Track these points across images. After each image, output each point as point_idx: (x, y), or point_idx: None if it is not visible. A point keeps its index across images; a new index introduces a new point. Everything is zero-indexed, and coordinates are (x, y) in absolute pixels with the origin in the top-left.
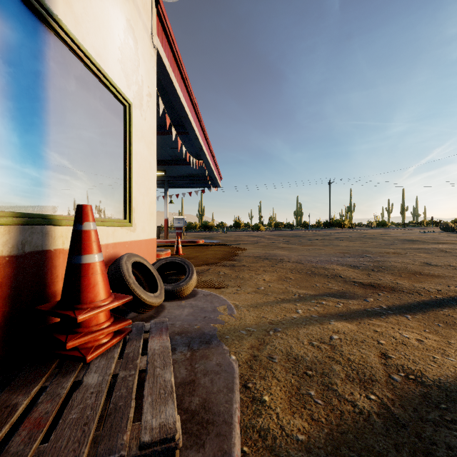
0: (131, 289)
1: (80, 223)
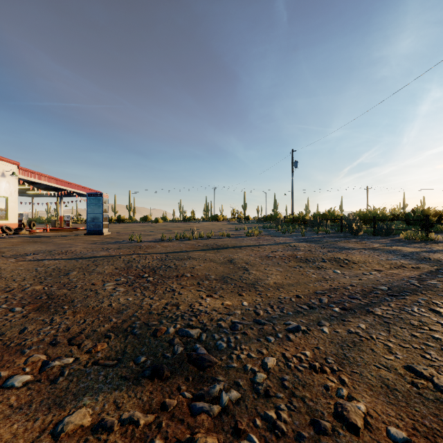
0: (4, 230)
1: None
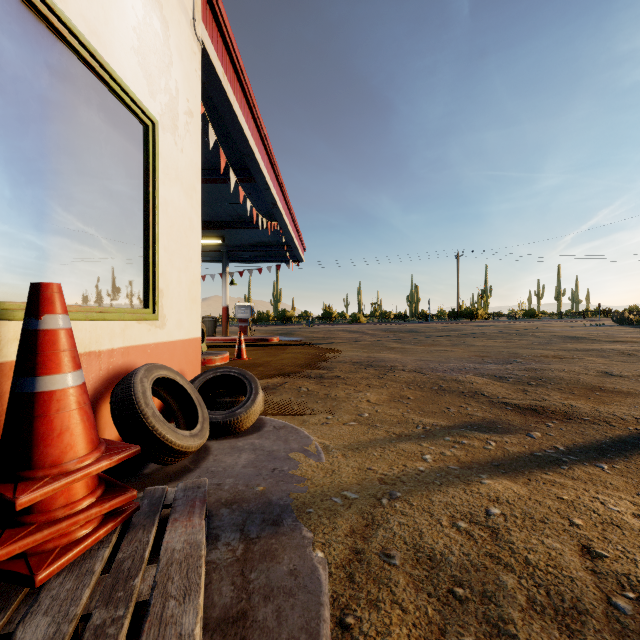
0: (149, 426)
1: (35, 317)
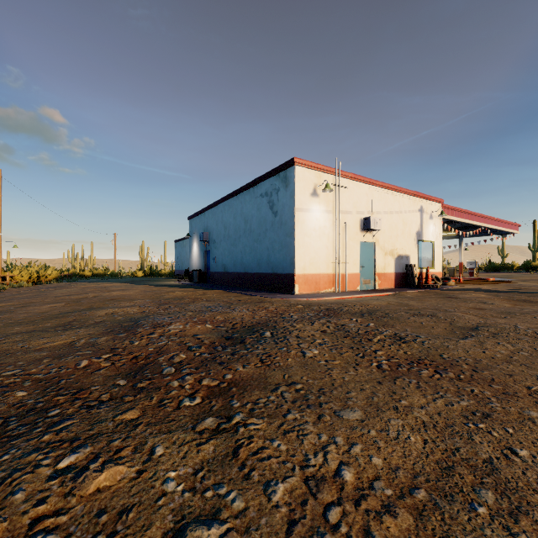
0: (434, 280)
1: (427, 269)
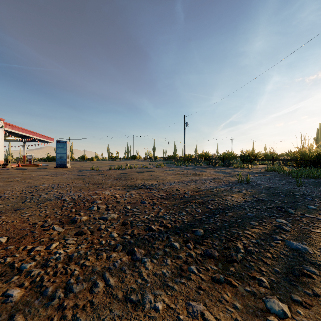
0: None
1: None
